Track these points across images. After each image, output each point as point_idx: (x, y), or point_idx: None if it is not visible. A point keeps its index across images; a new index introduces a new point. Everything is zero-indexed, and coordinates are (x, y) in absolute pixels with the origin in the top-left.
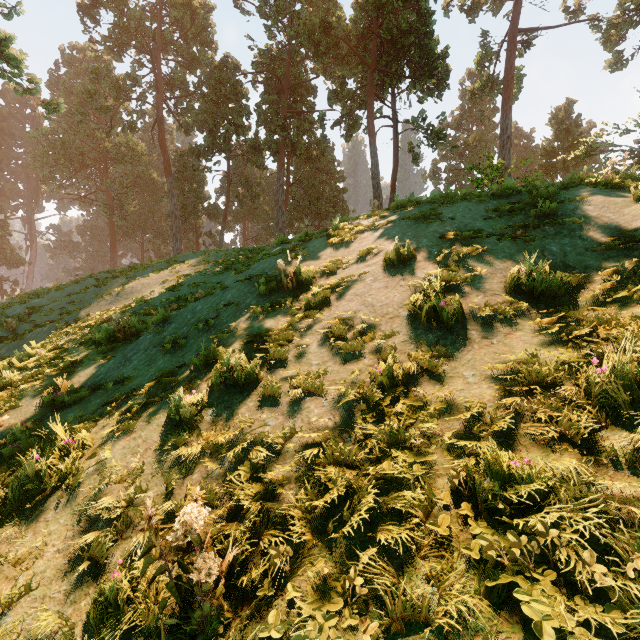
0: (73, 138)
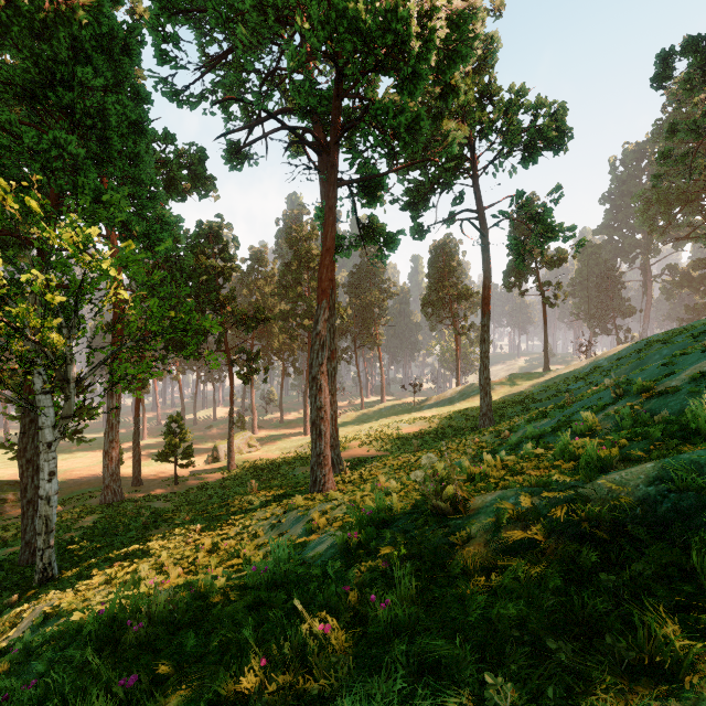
0: (667, 186)
